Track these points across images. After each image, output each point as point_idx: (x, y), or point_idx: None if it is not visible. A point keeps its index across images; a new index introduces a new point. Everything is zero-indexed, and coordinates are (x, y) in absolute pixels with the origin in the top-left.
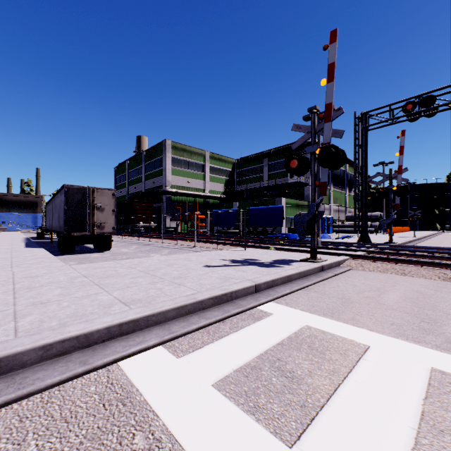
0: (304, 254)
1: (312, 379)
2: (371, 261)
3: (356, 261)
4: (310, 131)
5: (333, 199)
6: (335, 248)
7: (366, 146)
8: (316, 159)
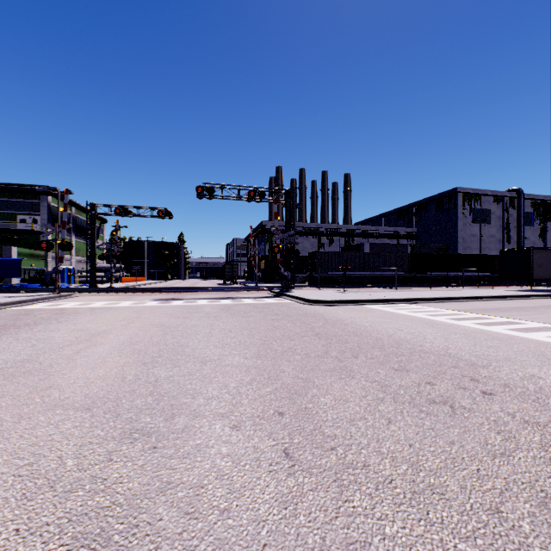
0: (50, 293)
1: (58, 305)
2: (88, 293)
3: (80, 294)
4: (54, 230)
5: (76, 249)
6: (70, 290)
7: (95, 225)
8: (58, 246)
